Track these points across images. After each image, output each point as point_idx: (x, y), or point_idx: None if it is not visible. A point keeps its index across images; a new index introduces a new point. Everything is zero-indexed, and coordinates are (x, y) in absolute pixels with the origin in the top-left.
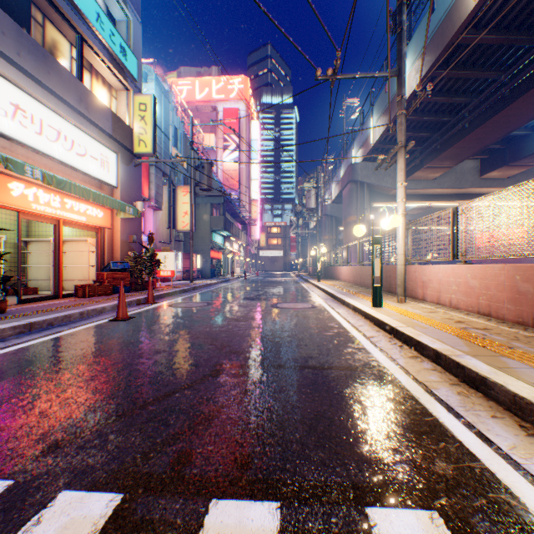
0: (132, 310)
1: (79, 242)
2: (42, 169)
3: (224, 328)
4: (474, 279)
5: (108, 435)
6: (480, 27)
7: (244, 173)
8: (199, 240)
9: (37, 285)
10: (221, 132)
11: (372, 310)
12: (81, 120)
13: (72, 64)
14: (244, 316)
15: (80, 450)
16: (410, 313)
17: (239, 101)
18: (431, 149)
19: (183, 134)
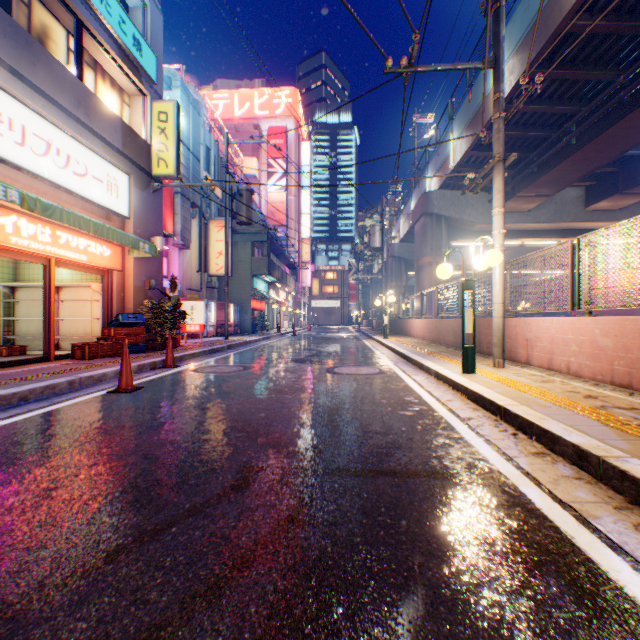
0: (143, 377)
1: (80, 288)
2: (25, 191)
3: (261, 404)
4: (605, 336)
5: (28, 631)
6: (595, 10)
7: (293, 205)
8: (238, 287)
9: (26, 344)
10: (265, 156)
11: (463, 379)
12: (79, 129)
13: (68, 58)
14: (290, 386)
15: None
16: (516, 383)
17: (286, 118)
18: (526, 173)
19: (217, 156)
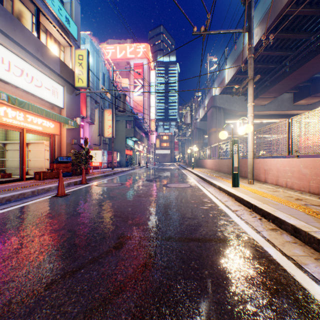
0: (70, 189)
1: (39, 144)
2: (10, 94)
3: (130, 203)
4: (306, 168)
5: None
6: (299, 3)
7: (146, 102)
8: (118, 143)
9: (11, 172)
10: (132, 77)
11: (233, 190)
12: (38, 63)
13: (32, 27)
14: (144, 193)
15: None
16: (260, 192)
17: (143, 59)
18: (264, 86)
19: (108, 77)
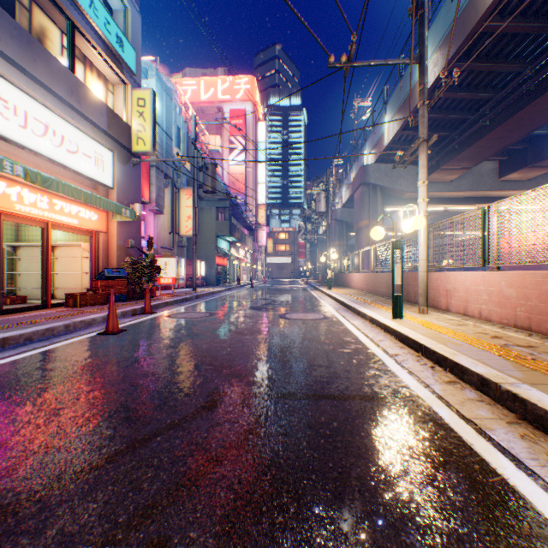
0: (126, 322)
1: (72, 247)
2: (27, 166)
3: (225, 343)
4: (510, 287)
5: (53, 509)
6: (505, 13)
7: (251, 176)
8: (204, 246)
9: (26, 294)
10: (227, 134)
11: (393, 323)
12: (72, 114)
13: (62, 54)
14: (249, 329)
15: (4, 538)
16: (436, 326)
17: (245, 102)
18: (449, 149)
19: (186, 135)
